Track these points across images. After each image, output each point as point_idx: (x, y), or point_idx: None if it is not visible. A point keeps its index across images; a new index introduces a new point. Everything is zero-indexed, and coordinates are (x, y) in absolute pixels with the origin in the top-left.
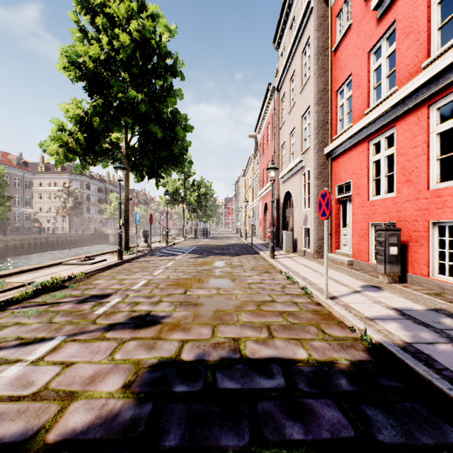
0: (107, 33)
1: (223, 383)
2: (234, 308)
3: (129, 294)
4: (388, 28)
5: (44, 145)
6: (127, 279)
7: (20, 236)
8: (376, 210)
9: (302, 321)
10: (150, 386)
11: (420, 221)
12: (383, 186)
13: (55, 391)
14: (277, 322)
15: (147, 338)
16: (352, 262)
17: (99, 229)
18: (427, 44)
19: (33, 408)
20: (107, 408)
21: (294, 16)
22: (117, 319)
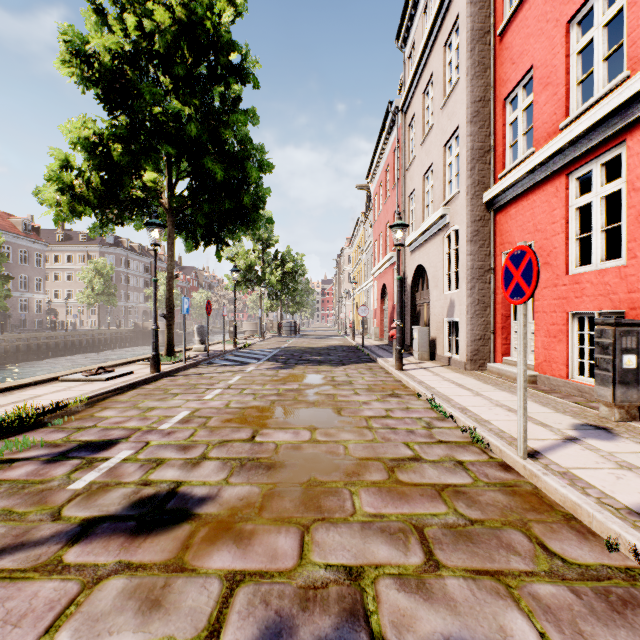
0: (134, 10)
1: None
2: (344, 476)
3: (151, 442)
4: None
5: (41, 193)
6: (157, 408)
7: (25, 334)
8: (583, 290)
9: (488, 515)
10: None
11: None
12: (597, 249)
13: None
14: (437, 516)
15: (153, 567)
16: (534, 378)
17: (141, 324)
18: None
19: None
20: None
21: None
22: (106, 506)
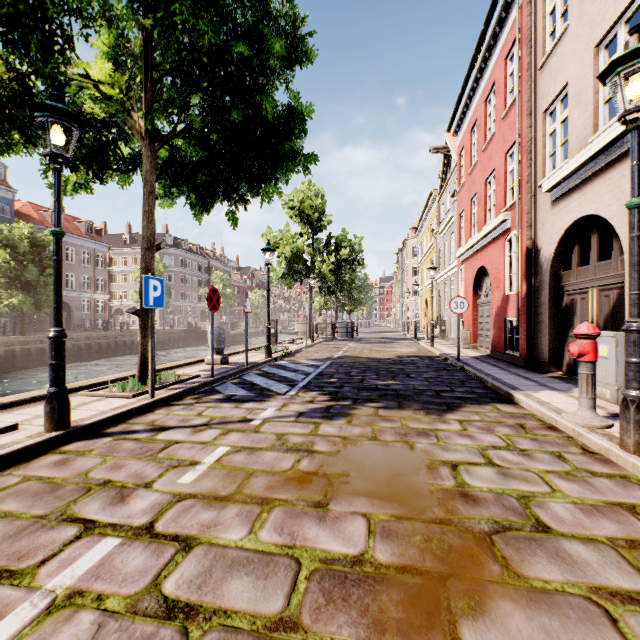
0: None
1: None
2: None
3: None
4: None
5: None
6: None
7: (76, 334)
8: None
9: None
10: None
11: None
12: None
13: None
14: None
15: None
16: None
17: (194, 324)
18: None
19: None
20: None
21: None
22: None
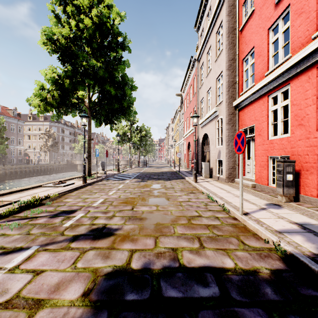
0: (75, 18)
1: (167, 291)
2: (170, 222)
3: (90, 210)
4: (284, 11)
5: (29, 100)
6: (89, 198)
7: (15, 166)
8: (274, 147)
9: (225, 233)
10: (105, 294)
11: (310, 155)
12: (279, 129)
13: (25, 299)
14: (205, 234)
15: (103, 248)
16: (255, 185)
17: (70, 161)
18: (316, 21)
19: (4, 316)
20: (68, 317)
21: (210, 7)
22: (80, 231)
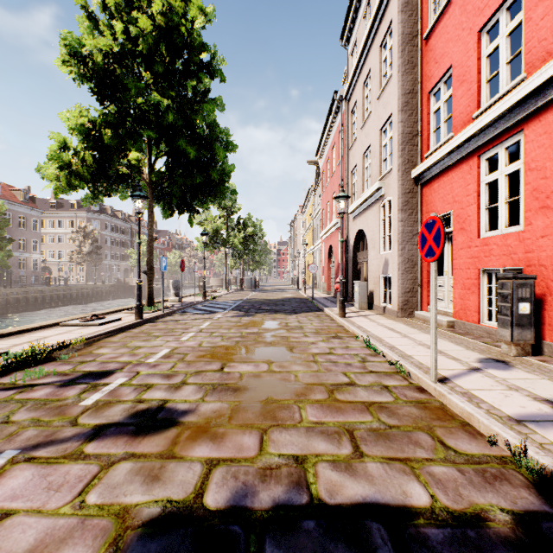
0: (122, 18)
1: None
2: (294, 396)
3: (141, 372)
4: None
5: (43, 169)
6: (143, 347)
7: (24, 288)
8: (491, 251)
9: (404, 422)
10: None
11: None
12: (502, 217)
13: None
14: (364, 423)
15: (151, 456)
16: (453, 323)
17: (123, 280)
18: None
19: None
20: None
21: None
22: (111, 416)
